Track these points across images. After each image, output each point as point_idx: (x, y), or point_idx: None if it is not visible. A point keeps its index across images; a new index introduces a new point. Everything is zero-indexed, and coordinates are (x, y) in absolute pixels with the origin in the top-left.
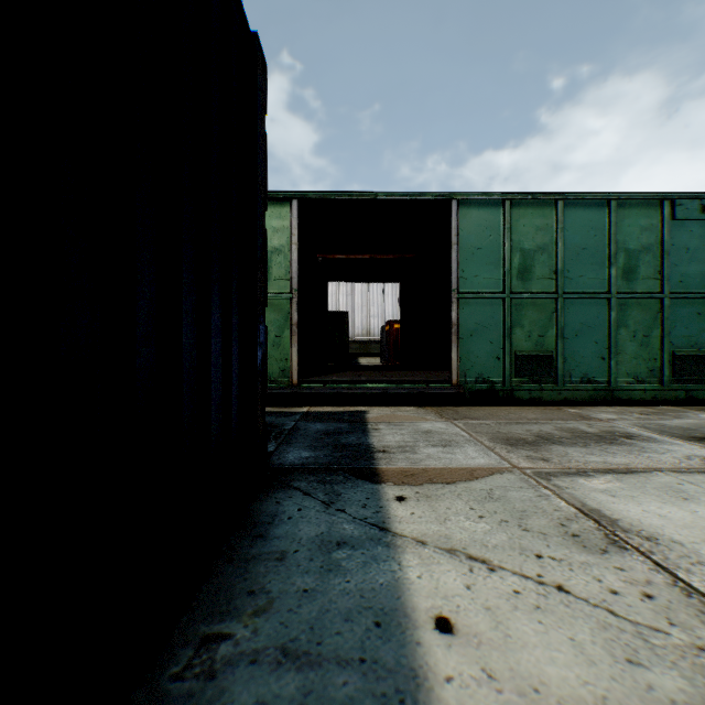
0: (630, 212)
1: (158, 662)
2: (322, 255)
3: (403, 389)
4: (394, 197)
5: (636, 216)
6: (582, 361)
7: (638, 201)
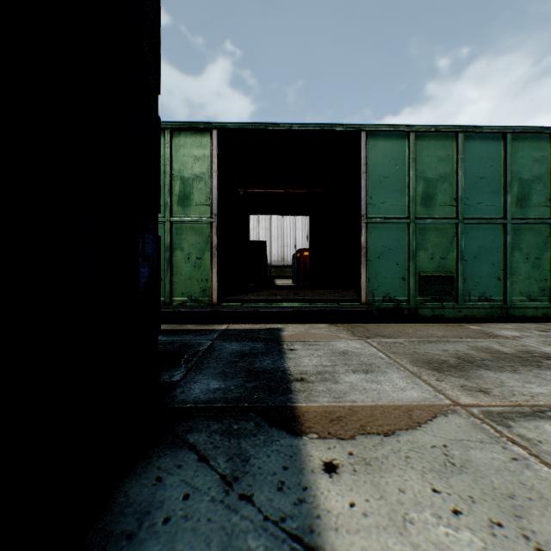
0: (523, 144)
1: None
2: (242, 189)
3: (316, 307)
4: (308, 128)
5: (528, 148)
6: (479, 282)
7: (530, 134)
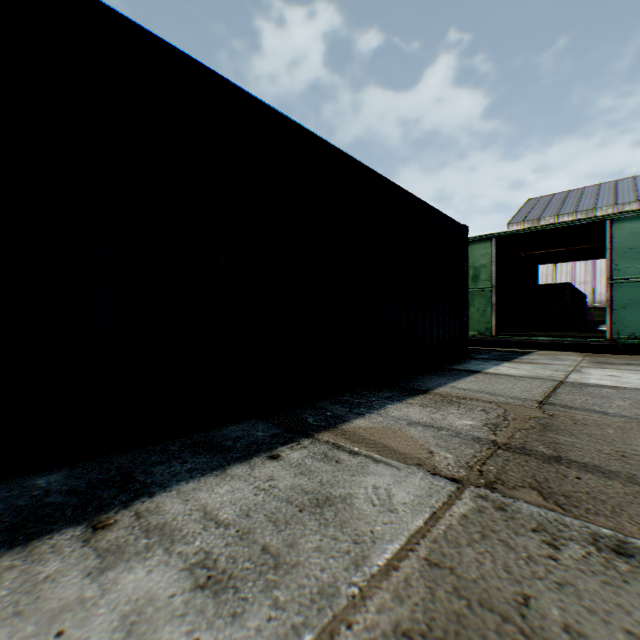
0: None
1: (443, 365)
2: (523, 252)
3: (564, 341)
4: (558, 226)
5: None
6: None
7: None
